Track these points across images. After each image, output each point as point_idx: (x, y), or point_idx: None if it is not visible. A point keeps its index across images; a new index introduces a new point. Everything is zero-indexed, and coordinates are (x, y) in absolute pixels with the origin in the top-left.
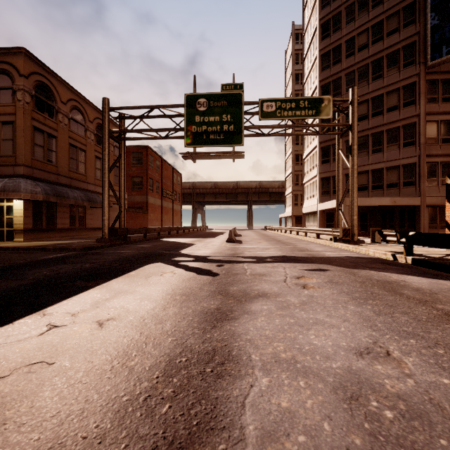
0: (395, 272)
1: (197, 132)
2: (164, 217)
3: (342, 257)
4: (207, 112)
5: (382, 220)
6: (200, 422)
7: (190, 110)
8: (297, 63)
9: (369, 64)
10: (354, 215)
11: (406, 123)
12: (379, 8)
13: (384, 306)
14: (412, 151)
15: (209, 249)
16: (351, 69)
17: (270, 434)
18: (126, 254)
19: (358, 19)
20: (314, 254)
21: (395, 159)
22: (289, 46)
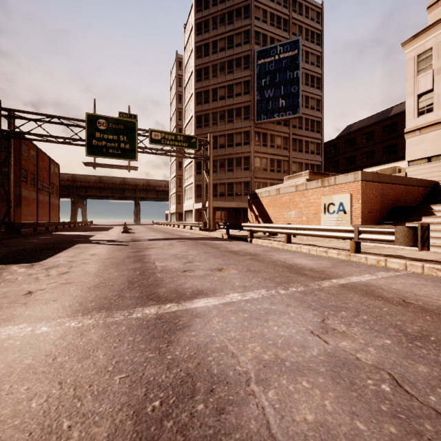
0: (214, 240)
1: (97, 145)
2: (40, 212)
3: (197, 237)
4: (107, 131)
5: (235, 217)
6: (142, 258)
7: (91, 126)
8: (180, 86)
9: (226, 111)
10: (210, 213)
11: (245, 155)
12: (231, 75)
13: (197, 247)
14: (248, 174)
15: (112, 237)
16: (215, 110)
17: (156, 258)
18: (45, 242)
19: (220, 77)
20: (184, 236)
21: (239, 177)
22: (174, 68)
